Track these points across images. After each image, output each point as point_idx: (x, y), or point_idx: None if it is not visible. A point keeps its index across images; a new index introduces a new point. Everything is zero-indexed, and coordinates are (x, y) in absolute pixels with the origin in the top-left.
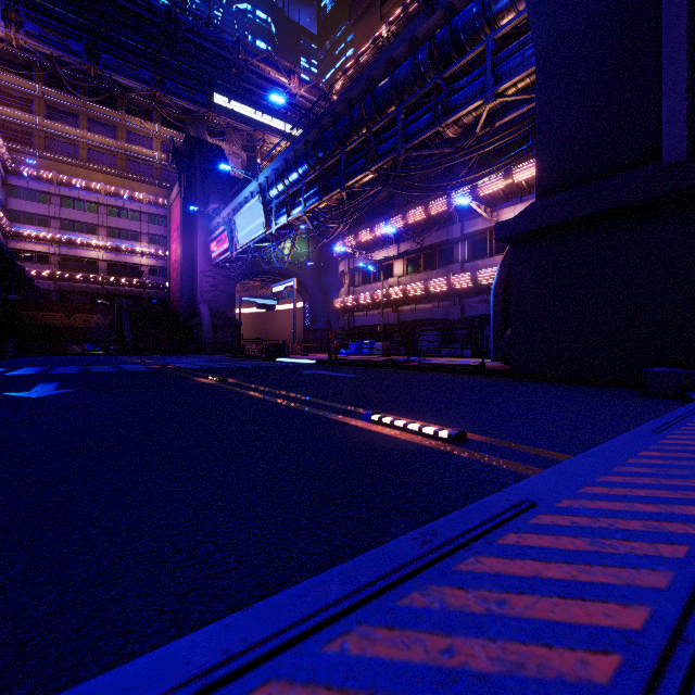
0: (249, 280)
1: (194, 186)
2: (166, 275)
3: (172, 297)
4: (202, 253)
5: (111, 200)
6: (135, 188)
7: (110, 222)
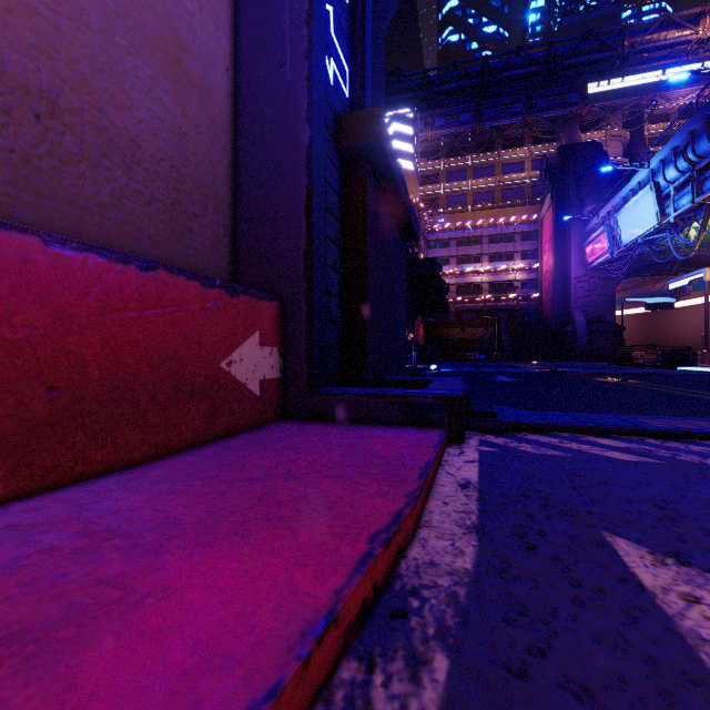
0: (633, 277)
1: (567, 193)
2: (537, 286)
3: (542, 306)
4: (576, 259)
5: (491, 230)
6: (509, 213)
7: (490, 249)
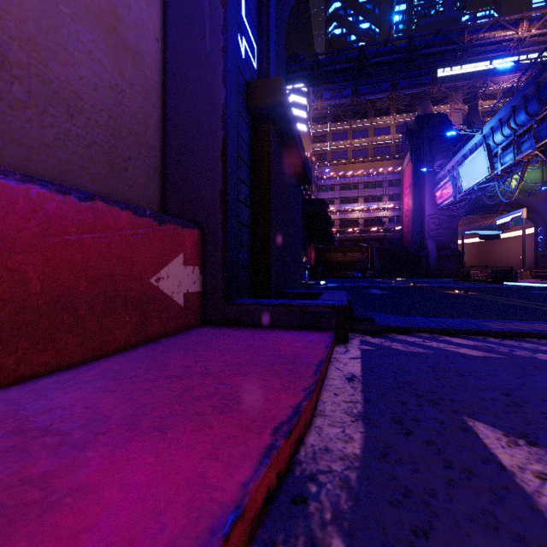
0: (470, 215)
1: (422, 151)
2: (400, 221)
3: (404, 236)
4: (428, 201)
5: (365, 179)
6: (379, 166)
7: (365, 193)
